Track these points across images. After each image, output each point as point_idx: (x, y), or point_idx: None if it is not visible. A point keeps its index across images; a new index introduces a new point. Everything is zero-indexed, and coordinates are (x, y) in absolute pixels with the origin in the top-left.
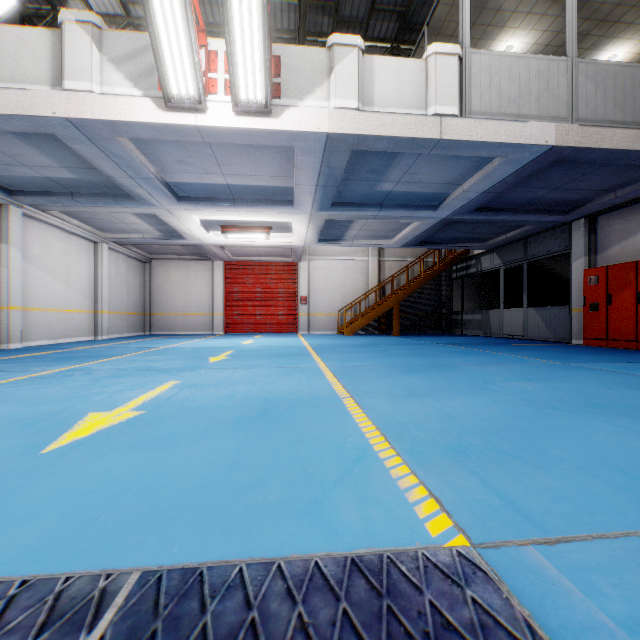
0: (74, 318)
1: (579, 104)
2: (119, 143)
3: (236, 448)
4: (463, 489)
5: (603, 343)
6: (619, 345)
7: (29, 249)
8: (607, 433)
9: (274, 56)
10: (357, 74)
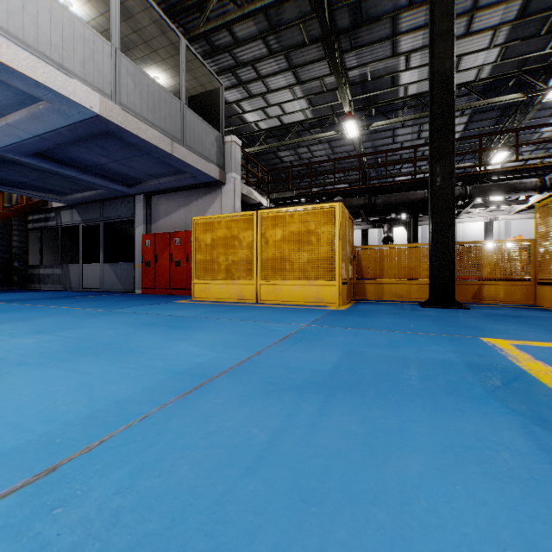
0: None
1: (122, 91)
2: None
3: None
4: None
5: (154, 291)
6: (163, 292)
7: None
8: (46, 382)
9: None
10: None
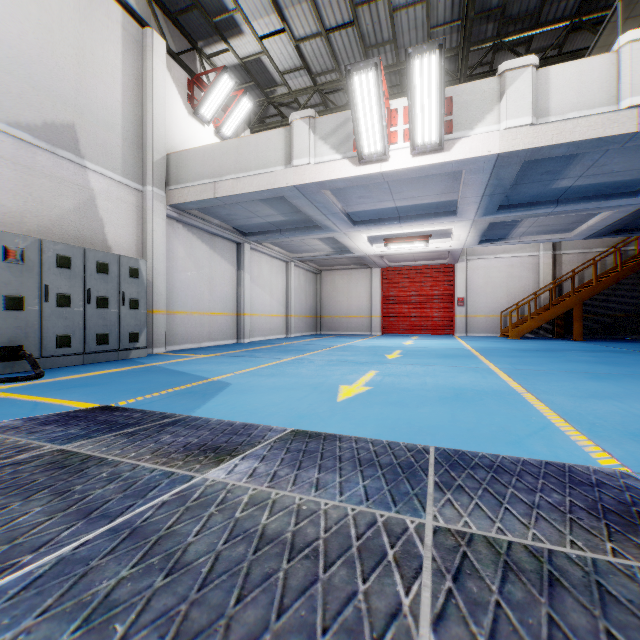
0: (274, 321)
1: None
2: (322, 194)
3: (449, 412)
4: (632, 452)
5: None
6: None
7: (252, 272)
8: None
9: (446, 98)
10: (530, 91)
